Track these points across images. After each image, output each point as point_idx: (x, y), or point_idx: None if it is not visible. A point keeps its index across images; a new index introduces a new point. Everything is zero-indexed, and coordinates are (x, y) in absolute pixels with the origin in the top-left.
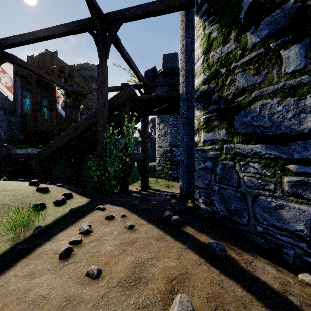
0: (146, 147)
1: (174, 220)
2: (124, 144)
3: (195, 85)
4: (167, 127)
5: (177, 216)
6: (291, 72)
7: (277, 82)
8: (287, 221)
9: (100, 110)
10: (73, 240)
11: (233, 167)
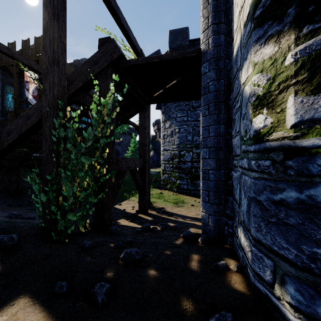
0: (145, 149)
1: None
2: (92, 140)
3: None
4: (174, 125)
5: None
6: None
7: None
8: None
9: (47, 73)
10: None
11: None
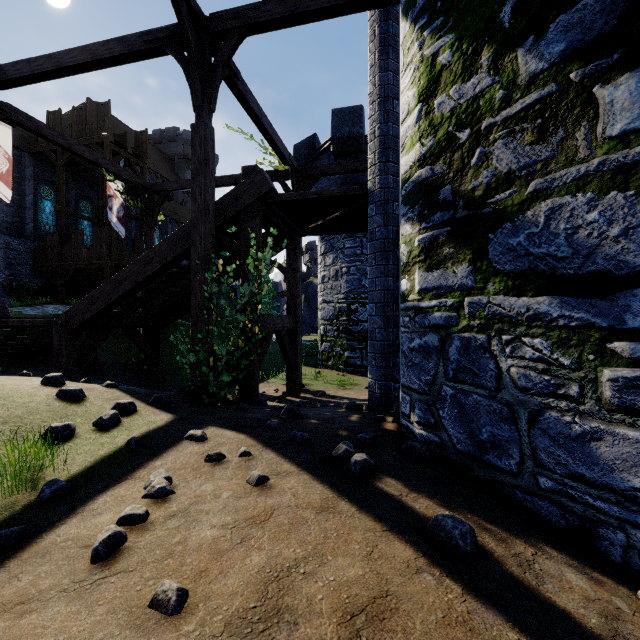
0: (297, 303)
1: (356, 463)
2: (248, 296)
3: (401, 169)
4: (341, 260)
5: (363, 455)
6: (619, 135)
7: (586, 159)
8: (609, 468)
9: (197, 223)
10: (127, 514)
11: (486, 347)
